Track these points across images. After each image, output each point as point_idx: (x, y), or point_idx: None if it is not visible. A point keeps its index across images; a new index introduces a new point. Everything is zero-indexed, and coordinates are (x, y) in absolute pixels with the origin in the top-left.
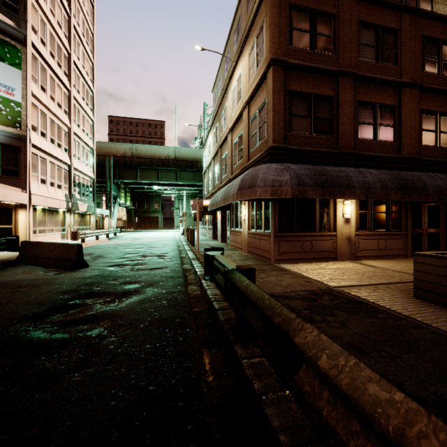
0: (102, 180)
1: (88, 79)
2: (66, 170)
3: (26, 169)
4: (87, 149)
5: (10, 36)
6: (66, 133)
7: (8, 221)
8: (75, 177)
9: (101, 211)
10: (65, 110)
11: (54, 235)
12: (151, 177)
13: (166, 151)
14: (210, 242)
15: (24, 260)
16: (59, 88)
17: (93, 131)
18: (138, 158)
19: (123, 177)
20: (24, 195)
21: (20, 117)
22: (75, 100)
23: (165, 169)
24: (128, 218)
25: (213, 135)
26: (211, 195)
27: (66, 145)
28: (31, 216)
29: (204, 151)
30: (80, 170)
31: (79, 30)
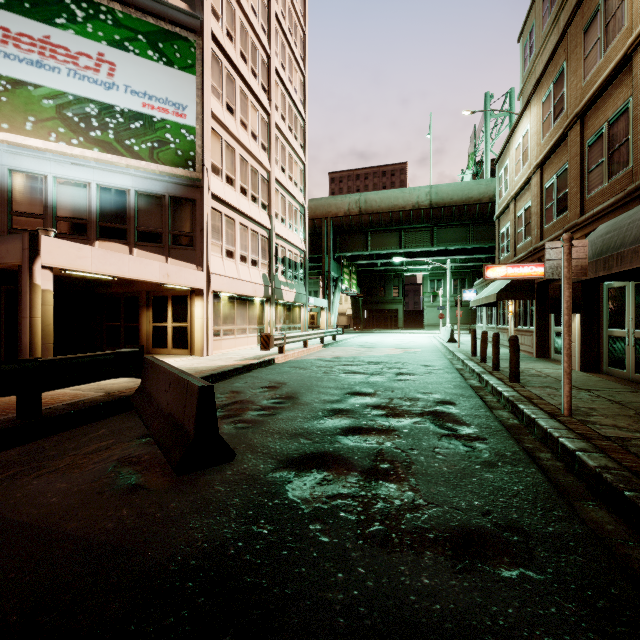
0: (319, 257)
1: (297, 99)
2: (265, 237)
3: (203, 233)
4: (296, 207)
5: (183, 28)
6: (264, 181)
7: (184, 317)
8: (277, 249)
9: (316, 301)
10: (263, 144)
11: (247, 338)
12: (388, 243)
13: (414, 195)
14: (541, 365)
15: (137, 401)
16: (253, 110)
17: (305, 179)
18: (369, 215)
19: (346, 249)
20: (198, 275)
21: (193, 151)
22: (278, 130)
23: (411, 227)
24: (353, 313)
25: (538, 110)
26: (533, 253)
27: (264, 199)
28: (209, 308)
29: (501, 168)
30: (285, 238)
31: (284, 23)
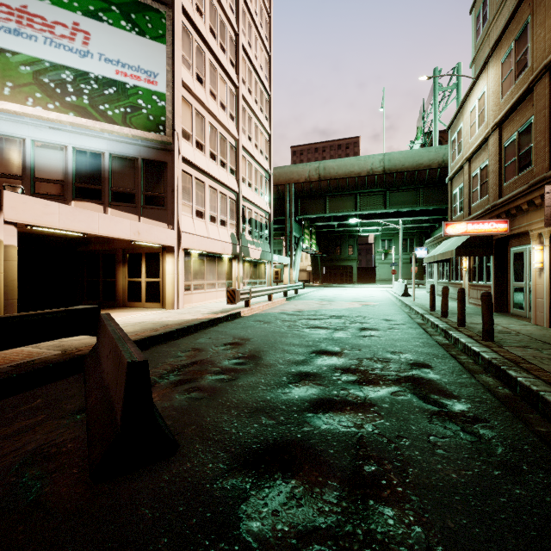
0: (282, 220)
1: (262, 75)
2: (233, 199)
3: (173, 194)
4: (261, 173)
5: (154, 1)
6: (232, 148)
7: (156, 272)
8: (244, 211)
9: (279, 258)
10: (231, 114)
11: (216, 292)
12: (345, 206)
13: (369, 162)
14: (504, 321)
15: (88, 362)
16: (222, 82)
17: (269, 148)
18: (327, 181)
19: (307, 212)
20: (169, 233)
21: (164, 116)
22: (245, 102)
23: (366, 192)
24: (313, 269)
25: (497, 70)
26: (491, 210)
27: (232, 165)
28: (180, 264)
29: (454, 132)
30: (252, 201)
31: (251, 6)
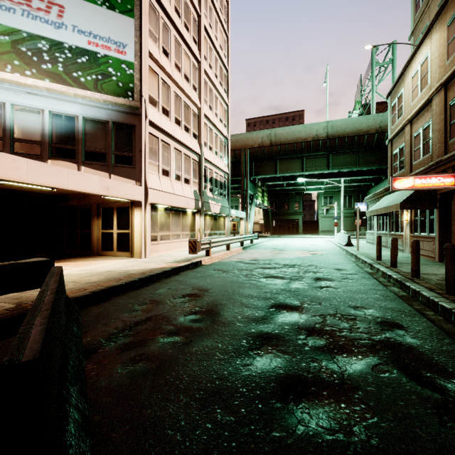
0: (238, 180)
1: (221, 54)
2: (196, 160)
3: (141, 154)
4: (221, 138)
5: None
6: (195, 115)
7: (126, 225)
8: (206, 171)
9: (236, 213)
10: (194, 85)
11: (181, 242)
12: (293, 168)
13: (314, 129)
14: None
15: None
16: (186, 57)
17: (228, 117)
18: (277, 146)
19: (260, 173)
20: (137, 189)
21: (132, 83)
22: (207, 76)
23: (311, 155)
24: (264, 222)
25: (442, 34)
26: (437, 165)
27: (195, 130)
28: (147, 217)
29: (395, 98)
30: (212, 162)
31: None
